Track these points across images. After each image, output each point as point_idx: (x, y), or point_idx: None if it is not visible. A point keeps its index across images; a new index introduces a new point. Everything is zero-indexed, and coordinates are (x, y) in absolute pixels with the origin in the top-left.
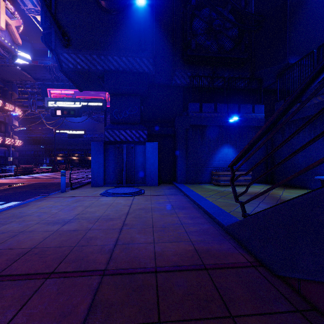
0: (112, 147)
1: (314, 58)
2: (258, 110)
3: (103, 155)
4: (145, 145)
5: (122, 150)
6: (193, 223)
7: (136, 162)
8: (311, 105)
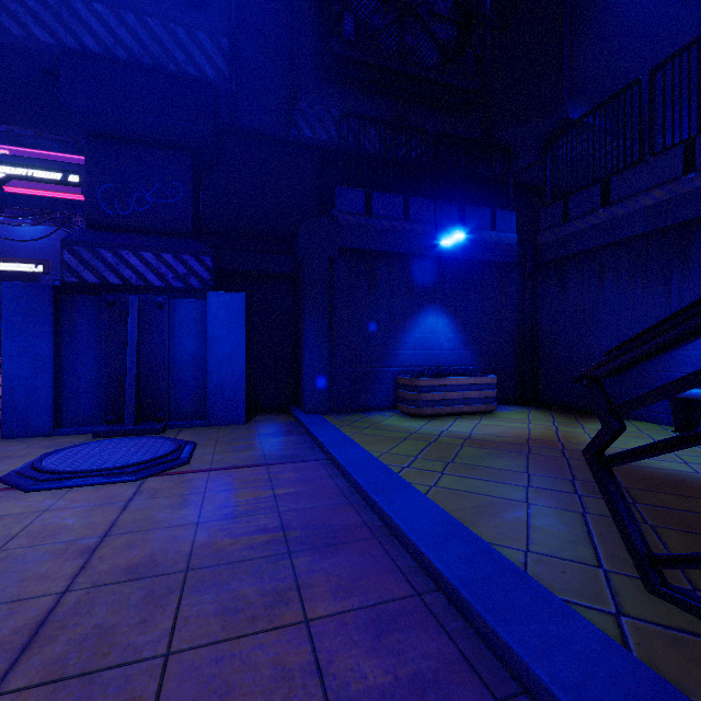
0: (87, 301)
1: (641, 98)
2: (505, 224)
3: (50, 328)
4: (204, 300)
5: (124, 314)
6: (394, 693)
7: (175, 353)
8: (637, 210)
